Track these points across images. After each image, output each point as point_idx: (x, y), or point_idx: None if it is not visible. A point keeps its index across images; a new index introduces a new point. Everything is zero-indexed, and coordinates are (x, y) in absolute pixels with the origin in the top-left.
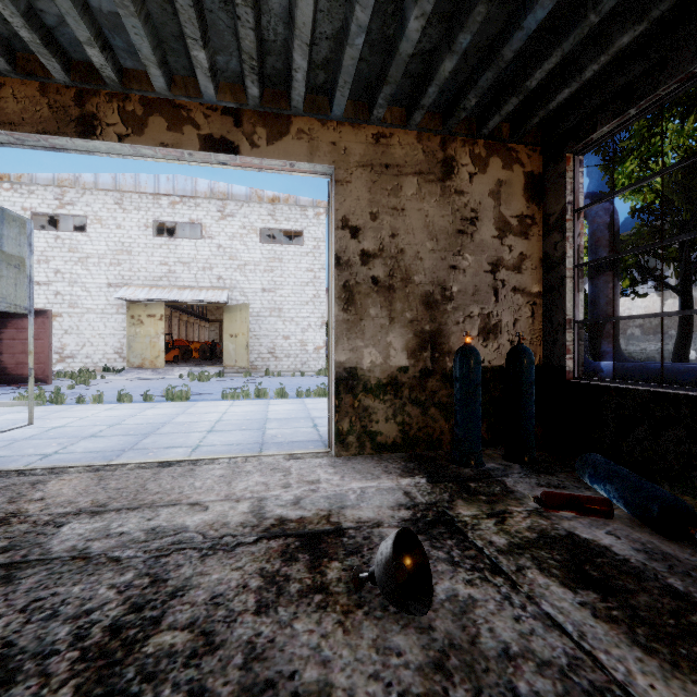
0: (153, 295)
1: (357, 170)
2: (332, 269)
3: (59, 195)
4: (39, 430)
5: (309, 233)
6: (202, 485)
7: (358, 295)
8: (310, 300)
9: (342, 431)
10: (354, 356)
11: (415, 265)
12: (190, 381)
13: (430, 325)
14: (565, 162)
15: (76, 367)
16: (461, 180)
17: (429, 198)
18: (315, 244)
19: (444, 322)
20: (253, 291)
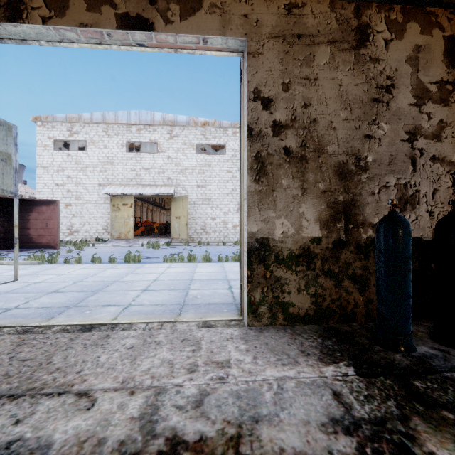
0: (126, 191)
1: (269, 41)
2: (244, 142)
3: (69, 128)
4: (22, 285)
5: (229, 146)
6: (105, 360)
7: (270, 166)
8: (230, 192)
9: (254, 301)
10: (266, 227)
11: (328, 135)
12: (146, 248)
13: (344, 195)
14: None
15: (80, 238)
16: (376, 47)
17: (343, 67)
18: (233, 153)
19: (359, 193)
20: (191, 187)
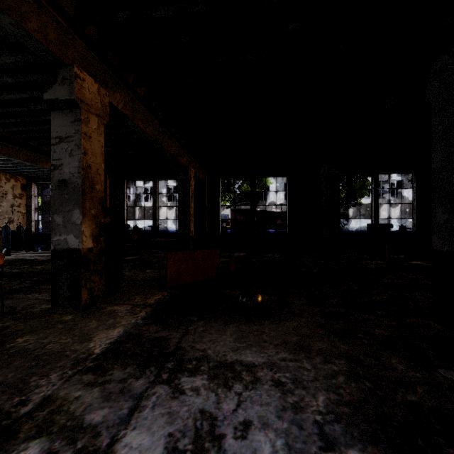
0: None
1: None
2: None
3: None
4: None
5: None
6: None
7: None
8: None
9: None
10: None
11: None
12: None
13: None
14: (32, 185)
15: None
16: (2, 183)
17: None
18: None
19: None
20: None
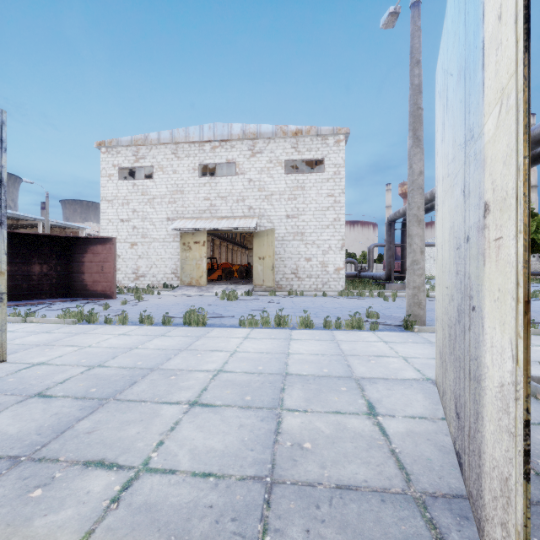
0: (197, 225)
1: None
2: None
3: (135, 152)
4: (11, 369)
5: (330, 160)
6: None
7: None
8: (331, 223)
9: None
10: None
11: None
12: (220, 300)
13: None
14: None
15: (146, 284)
16: None
17: None
18: (335, 170)
19: None
20: (278, 218)
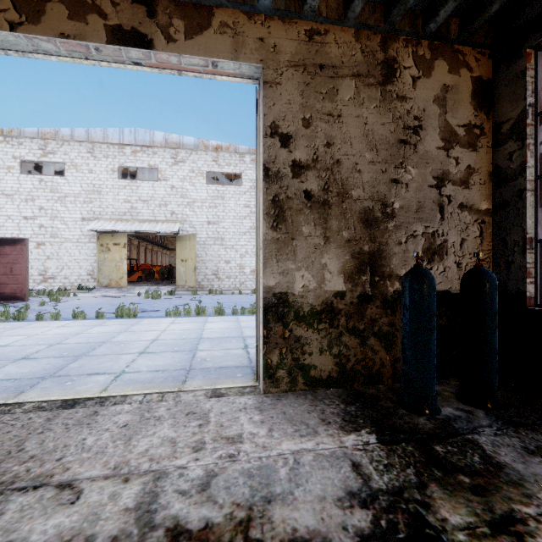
0: (117, 227)
1: (288, 70)
2: (260, 183)
3: (42, 146)
4: None
5: (246, 176)
6: (93, 443)
7: (289, 211)
8: (247, 230)
9: (271, 365)
10: (284, 280)
11: (353, 178)
12: (144, 299)
13: (369, 245)
14: (526, 59)
15: (56, 286)
16: (403, 84)
17: (368, 104)
18: (251, 185)
19: (385, 242)
20: (200, 223)
